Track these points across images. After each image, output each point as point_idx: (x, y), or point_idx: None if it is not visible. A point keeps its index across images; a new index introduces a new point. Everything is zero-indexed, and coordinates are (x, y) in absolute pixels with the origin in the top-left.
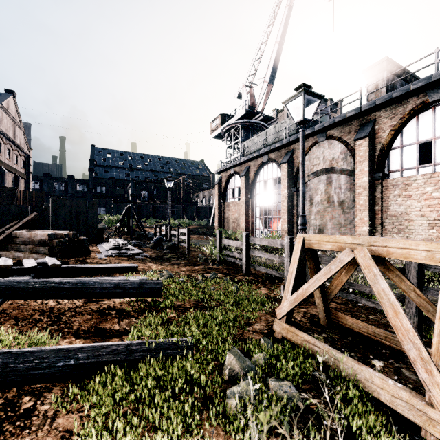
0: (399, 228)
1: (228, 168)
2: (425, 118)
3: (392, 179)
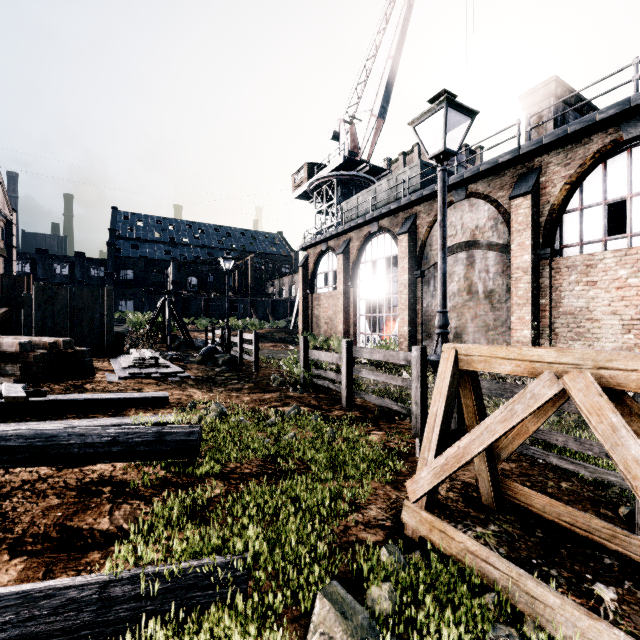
0: (578, 332)
1: (318, 241)
2: (617, 165)
3: (567, 258)
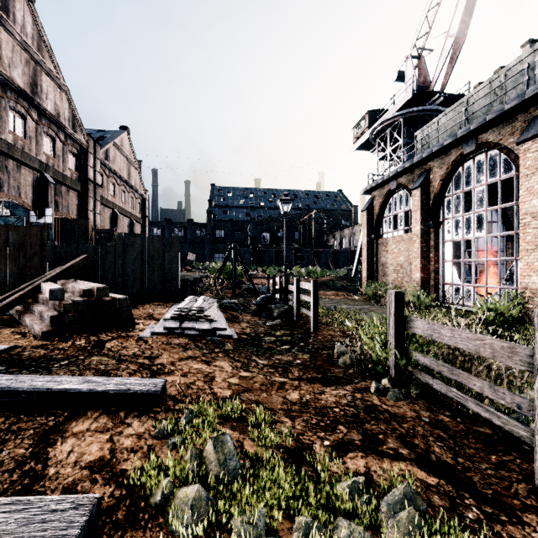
0: None
1: (386, 180)
2: None
3: None
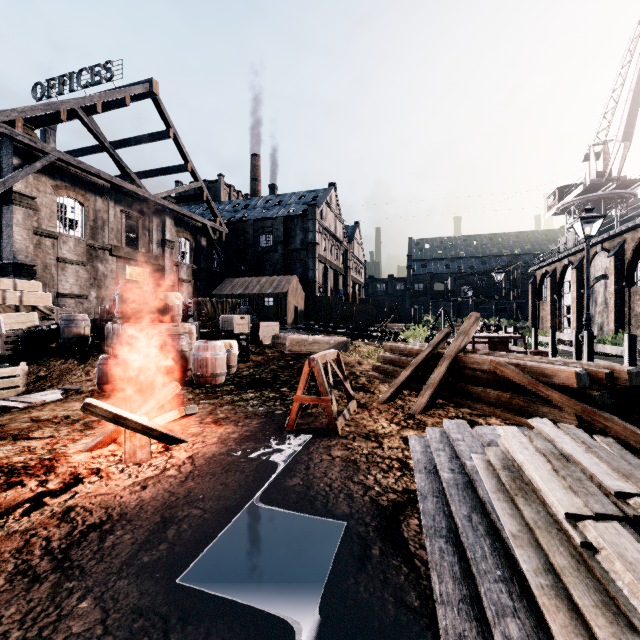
0: (638, 325)
1: (539, 267)
2: None
3: (635, 287)
